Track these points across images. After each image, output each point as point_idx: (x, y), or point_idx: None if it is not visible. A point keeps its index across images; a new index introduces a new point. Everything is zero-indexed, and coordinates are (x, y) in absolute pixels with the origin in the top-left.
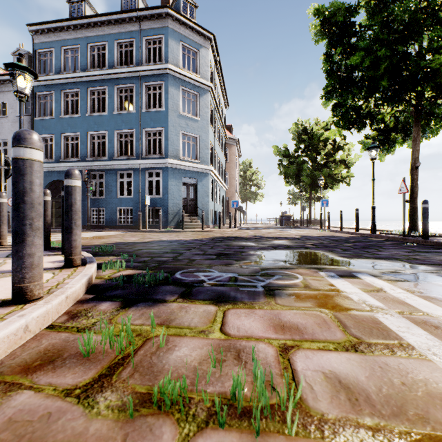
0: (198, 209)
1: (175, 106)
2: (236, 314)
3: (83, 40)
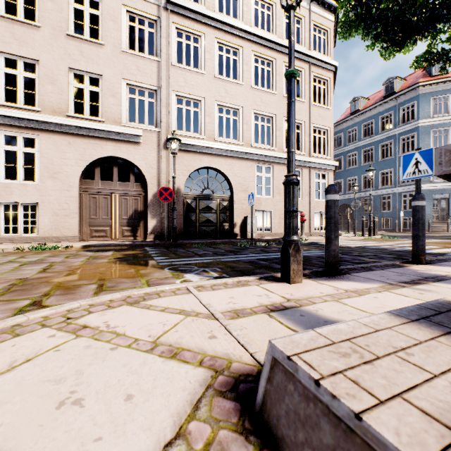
0: (449, 217)
1: (425, 145)
2: (403, 239)
3: (358, 123)
